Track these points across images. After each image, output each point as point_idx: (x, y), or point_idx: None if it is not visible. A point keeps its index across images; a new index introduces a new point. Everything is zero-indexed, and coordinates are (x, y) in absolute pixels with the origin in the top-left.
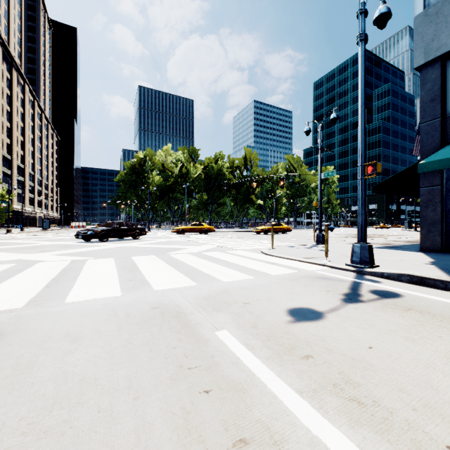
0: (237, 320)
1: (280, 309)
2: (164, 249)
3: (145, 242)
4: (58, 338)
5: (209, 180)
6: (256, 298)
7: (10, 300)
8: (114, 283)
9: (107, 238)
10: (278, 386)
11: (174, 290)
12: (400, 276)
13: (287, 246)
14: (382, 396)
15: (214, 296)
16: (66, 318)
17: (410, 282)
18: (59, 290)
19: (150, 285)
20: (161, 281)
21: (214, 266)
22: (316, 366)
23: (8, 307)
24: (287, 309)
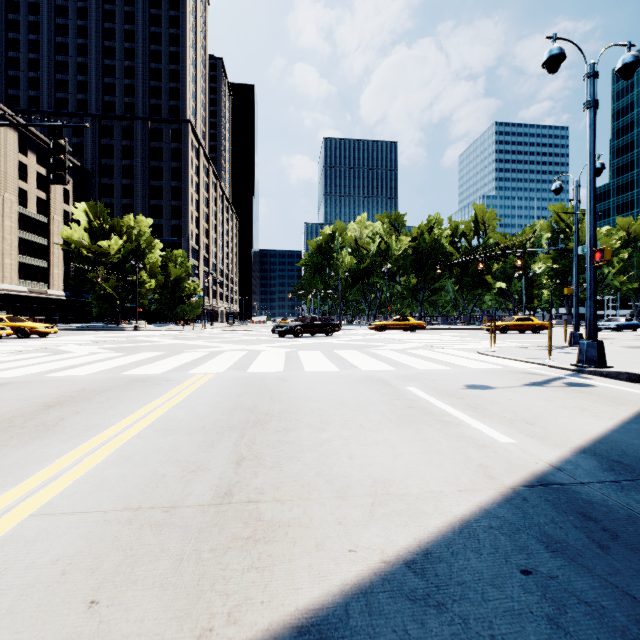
0: (423, 385)
1: (460, 384)
2: (363, 346)
3: (341, 339)
4: (316, 382)
5: (419, 257)
6: (444, 378)
7: (272, 368)
8: (330, 365)
9: (301, 334)
10: (435, 401)
11: (378, 371)
12: (619, 374)
13: (518, 347)
14: (491, 408)
15: (409, 375)
16: (313, 377)
17: (628, 380)
18: (295, 366)
19: (358, 368)
20: (366, 366)
21: (415, 360)
22: (463, 400)
23: (276, 371)
24: (466, 384)
